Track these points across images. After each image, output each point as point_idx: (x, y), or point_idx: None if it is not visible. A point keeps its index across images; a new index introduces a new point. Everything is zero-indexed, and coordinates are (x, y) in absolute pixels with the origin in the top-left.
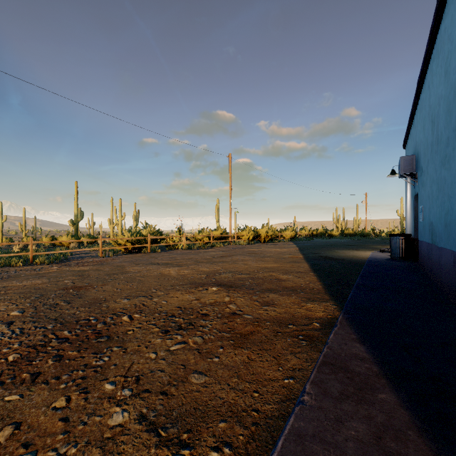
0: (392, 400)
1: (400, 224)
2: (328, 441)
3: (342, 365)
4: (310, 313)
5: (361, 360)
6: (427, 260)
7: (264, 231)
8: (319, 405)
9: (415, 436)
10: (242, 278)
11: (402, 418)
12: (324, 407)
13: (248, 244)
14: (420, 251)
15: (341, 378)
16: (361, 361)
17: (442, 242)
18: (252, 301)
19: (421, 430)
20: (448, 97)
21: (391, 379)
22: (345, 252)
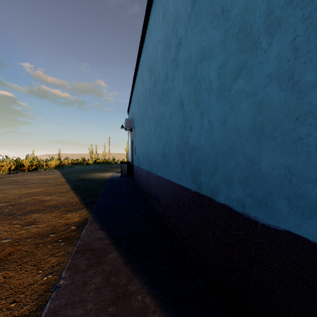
0: (115, 255)
1: (127, 156)
2: (77, 301)
3: (89, 247)
4: (69, 220)
5: (101, 240)
6: (137, 175)
7: (29, 161)
8: (71, 282)
9: (125, 268)
10: (0, 207)
11: (119, 262)
12: (75, 281)
13: (9, 173)
14: (134, 171)
15: (88, 256)
16: (101, 240)
17: (142, 166)
18: (12, 225)
19: (127, 263)
20: (144, 94)
21: (116, 244)
22: (96, 174)
